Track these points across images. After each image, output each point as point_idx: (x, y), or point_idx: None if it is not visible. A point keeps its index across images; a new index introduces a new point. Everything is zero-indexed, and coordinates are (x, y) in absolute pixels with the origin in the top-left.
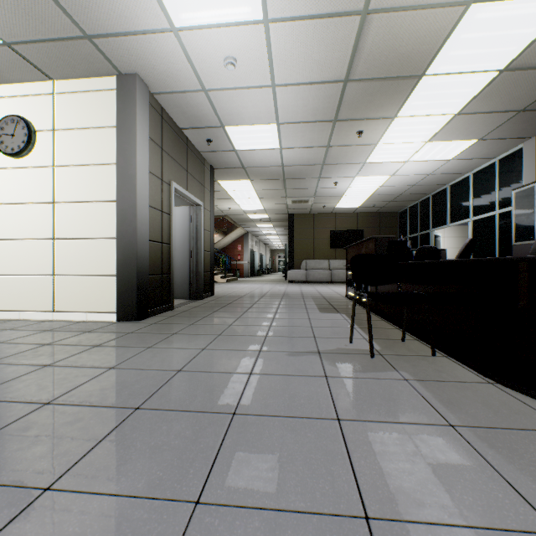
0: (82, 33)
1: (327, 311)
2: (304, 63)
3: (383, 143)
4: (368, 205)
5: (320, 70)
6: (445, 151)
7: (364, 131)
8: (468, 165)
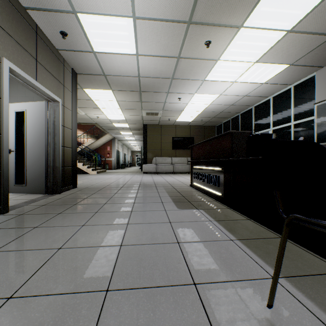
0: None
1: (183, 205)
2: None
3: (223, 60)
4: (198, 120)
5: None
6: (263, 74)
7: (212, 42)
8: (272, 89)
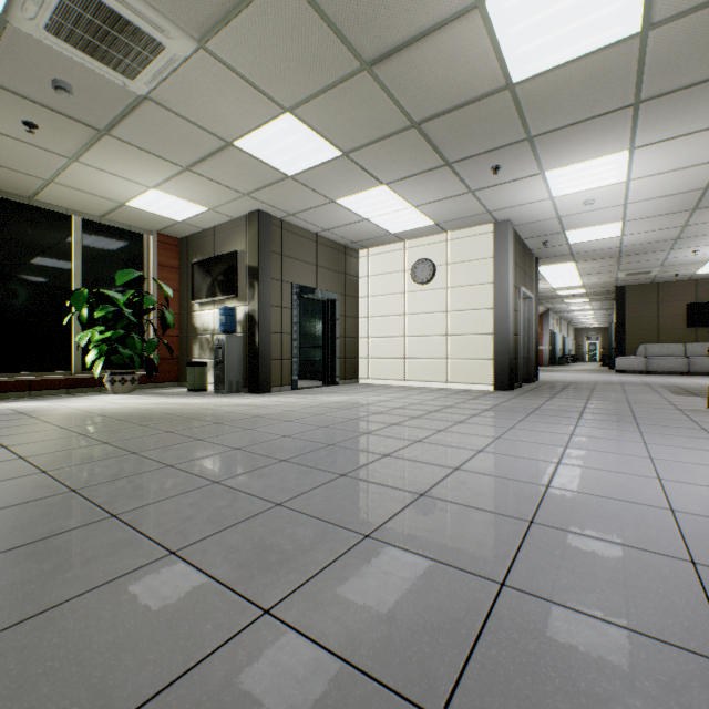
0: (486, 212)
1: (683, 395)
2: (659, 189)
3: None
4: None
5: (676, 189)
6: None
7: None
8: None
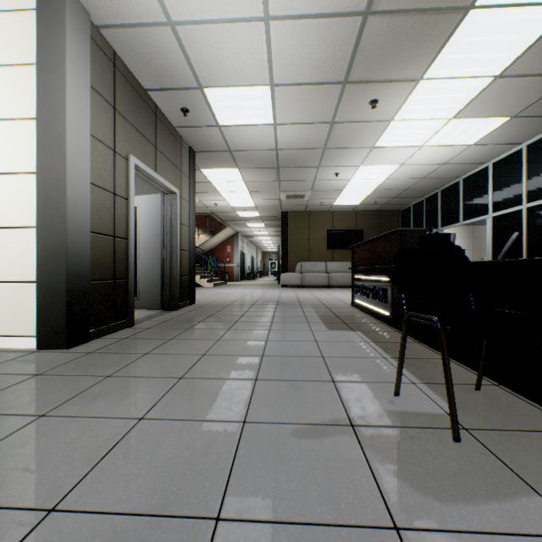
0: None
1: (335, 326)
2: None
3: (399, 120)
4: (369, 202)
5: None
6: (469, 132)
7: (379, 101)
8: (490, 152)
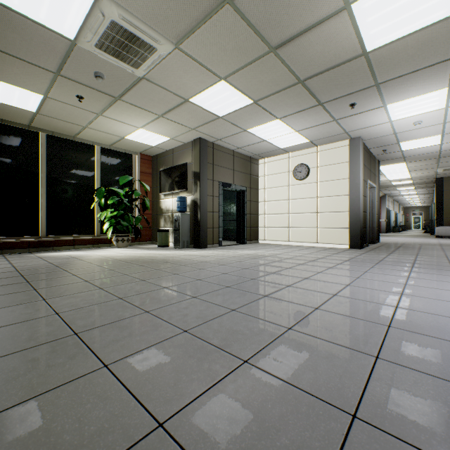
0: (344, 132)
1: None
2: None
3: None
4: None
5: None
6: None
7: None
8: None
